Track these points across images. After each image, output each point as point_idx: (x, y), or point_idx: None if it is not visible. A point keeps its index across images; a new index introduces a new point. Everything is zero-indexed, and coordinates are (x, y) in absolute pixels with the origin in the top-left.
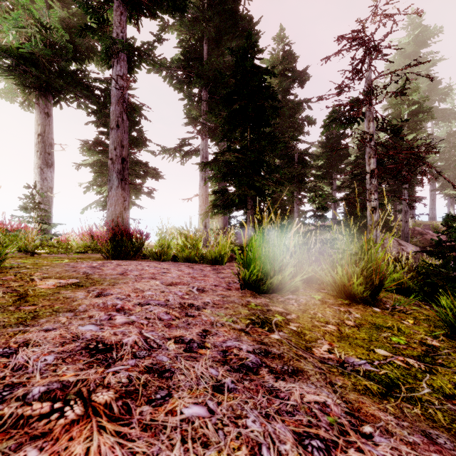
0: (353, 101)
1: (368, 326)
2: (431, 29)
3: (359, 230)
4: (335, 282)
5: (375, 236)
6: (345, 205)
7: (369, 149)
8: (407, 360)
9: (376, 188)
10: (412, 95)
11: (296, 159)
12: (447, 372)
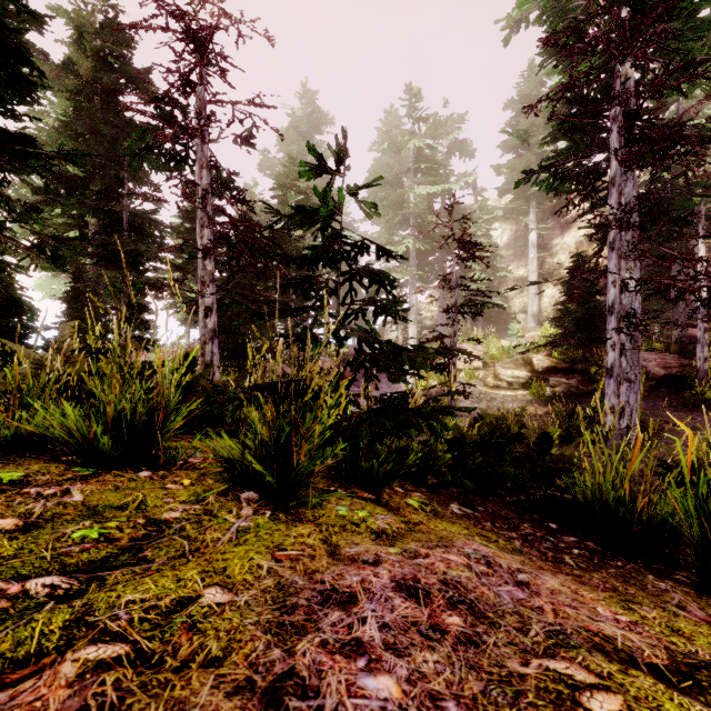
0: (167, 118)
1: (69, 517)
2: (324, 114)
3: (235, 354)
4: (75, 436)
5: (210, 354)
6: (219, 316)
7: (202, 212)
8: (30, 588)
9: (213, 277)
10: (300, 182)
11: (125, 223)
12: (124, 579)
